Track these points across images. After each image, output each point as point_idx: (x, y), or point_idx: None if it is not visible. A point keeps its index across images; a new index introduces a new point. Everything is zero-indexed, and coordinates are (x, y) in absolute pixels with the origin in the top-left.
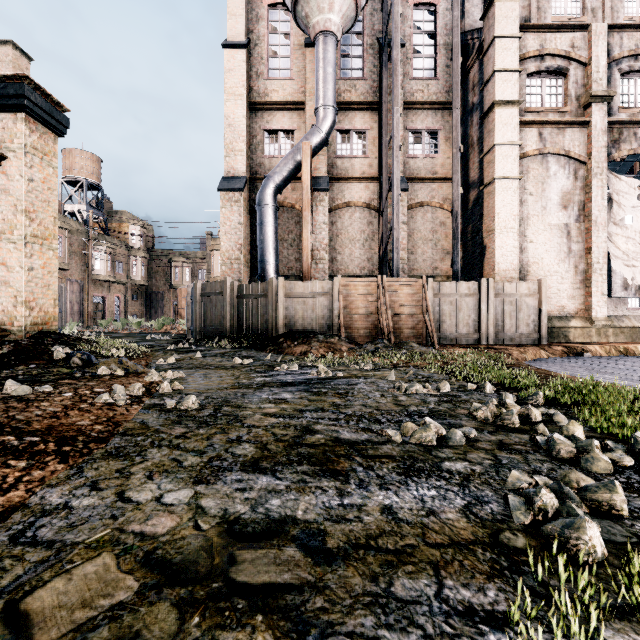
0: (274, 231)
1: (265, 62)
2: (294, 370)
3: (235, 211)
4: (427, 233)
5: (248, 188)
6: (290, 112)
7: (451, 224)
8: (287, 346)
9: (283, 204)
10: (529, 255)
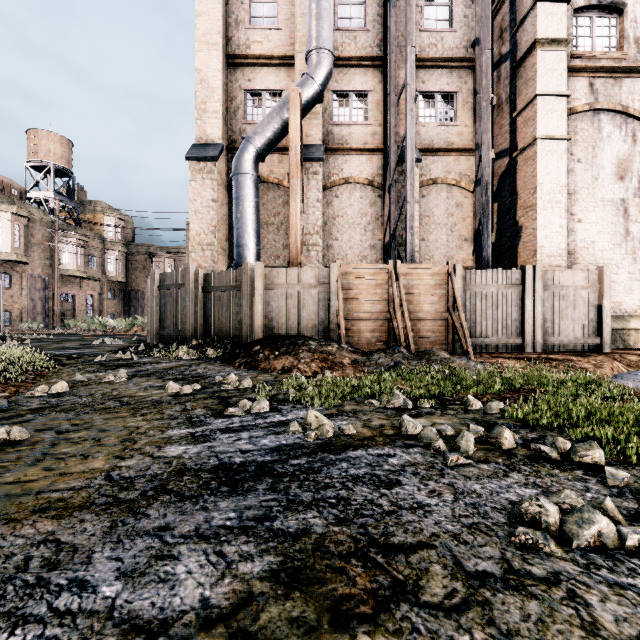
0: (254, 207)
1: (246, 7)
2: (261, 413)
3: (207, 185)
4: (441, 216)
5: (225, 159)
6: (277, 69)
7: (469, 205)
8: (264, 358)
9: (268, 180)
10: (577, 238)
